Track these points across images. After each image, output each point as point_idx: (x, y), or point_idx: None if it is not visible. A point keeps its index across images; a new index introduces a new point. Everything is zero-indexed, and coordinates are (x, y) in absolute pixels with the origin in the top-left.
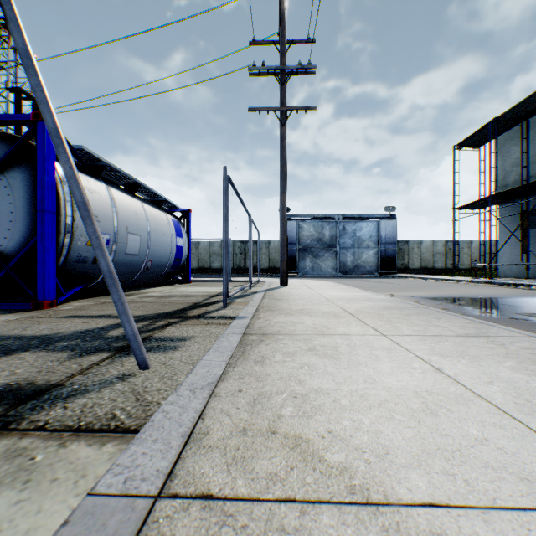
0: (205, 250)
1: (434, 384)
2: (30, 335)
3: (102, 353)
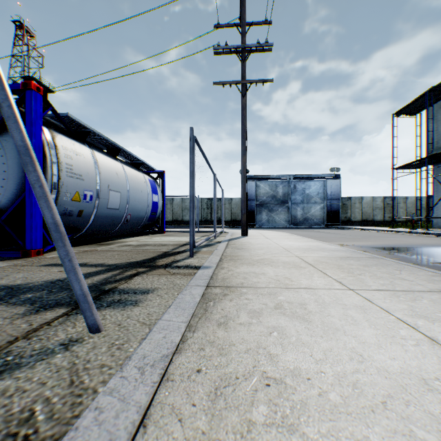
0: (178, 206)
1: (440, 366)
2: (3, 285)
3: (60, 309)
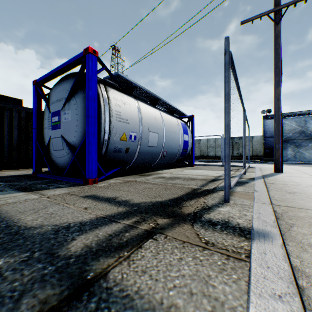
0: (204, 145)
1: None
2: (21, 224)
3: None
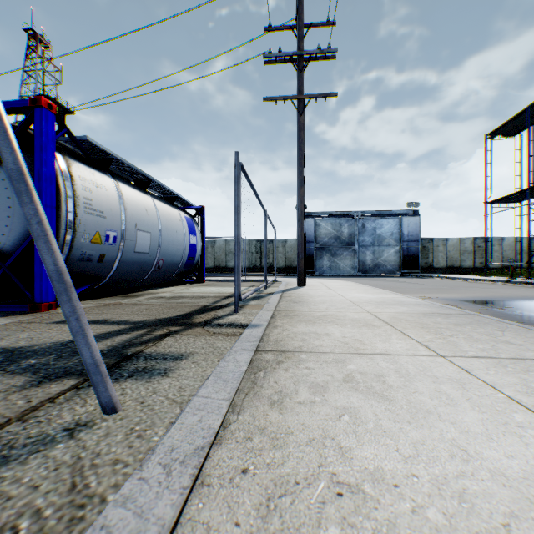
0: (221, 249)
1: None
2: (2, 347)
3: (69, 380)
